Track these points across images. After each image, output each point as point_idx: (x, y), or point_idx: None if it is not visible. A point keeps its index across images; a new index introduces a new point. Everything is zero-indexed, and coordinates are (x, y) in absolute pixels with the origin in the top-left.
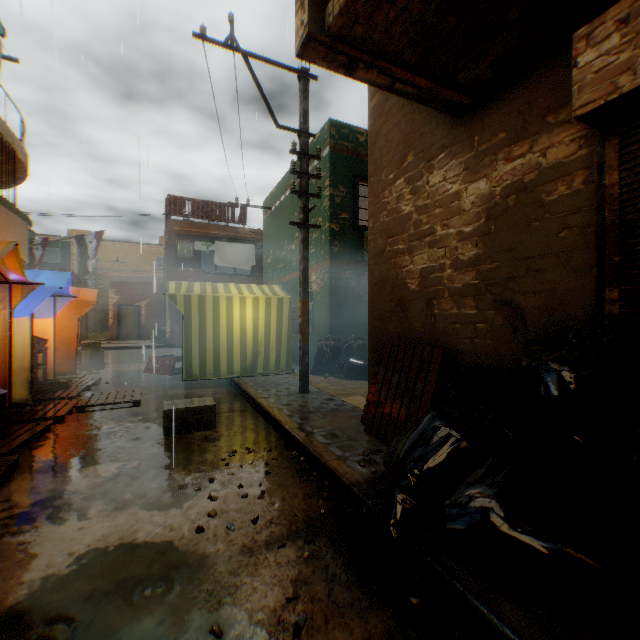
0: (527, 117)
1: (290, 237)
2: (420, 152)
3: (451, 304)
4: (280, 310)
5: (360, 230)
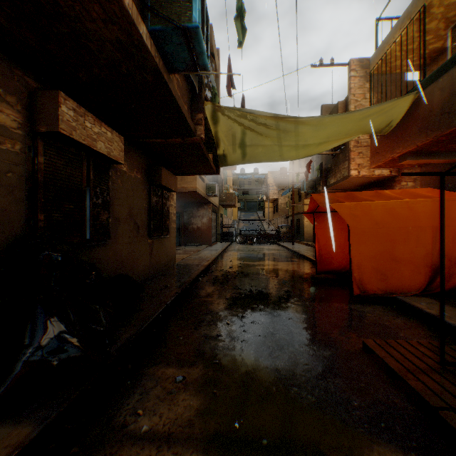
0: None
1: None
2: None
3: None
4: None
5: None
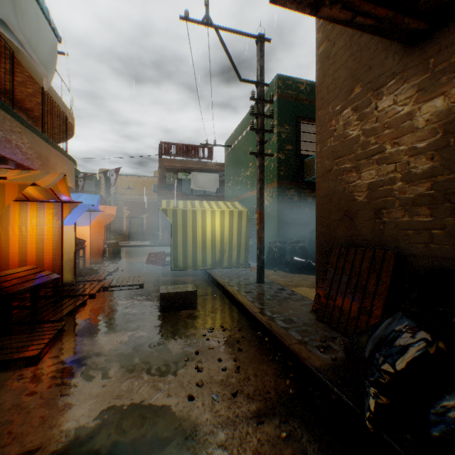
0: None
1: (245, 166)
2: (367, 83)
3: (401, 213)
4: (240, 220)
5: (301, 158)
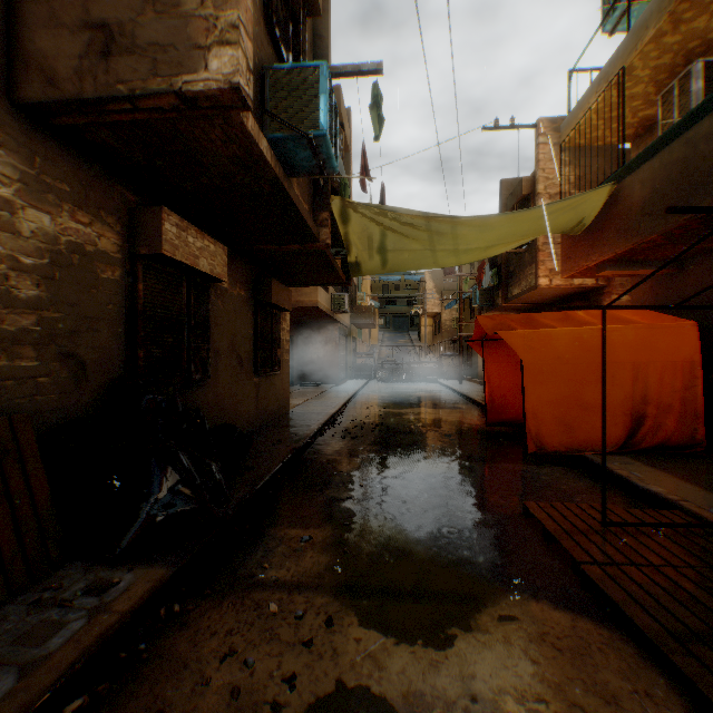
0: (91, 195)
1: None
2: None
3: (1, 353)
4: None
5: None
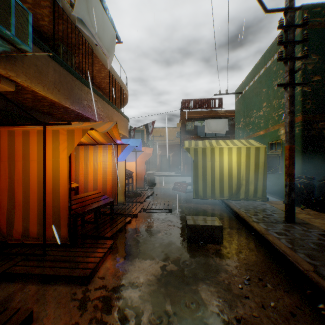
0: None
1: (258, 107)
2: None
3: None
4: (257, 156)
5: None
